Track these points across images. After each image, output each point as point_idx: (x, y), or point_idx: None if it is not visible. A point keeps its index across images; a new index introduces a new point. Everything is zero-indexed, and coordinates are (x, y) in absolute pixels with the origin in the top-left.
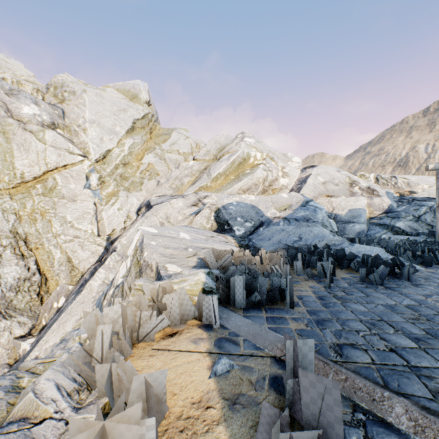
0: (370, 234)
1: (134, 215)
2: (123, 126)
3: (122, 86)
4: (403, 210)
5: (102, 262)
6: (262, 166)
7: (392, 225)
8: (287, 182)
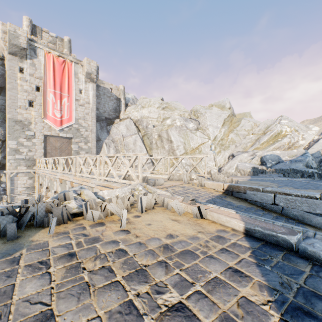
0: None
1: (226, 159)
2: (220, 123)
3: (217, 102)
4: None
5: None
6: (288, 136)
7: None
8: (303, 142)
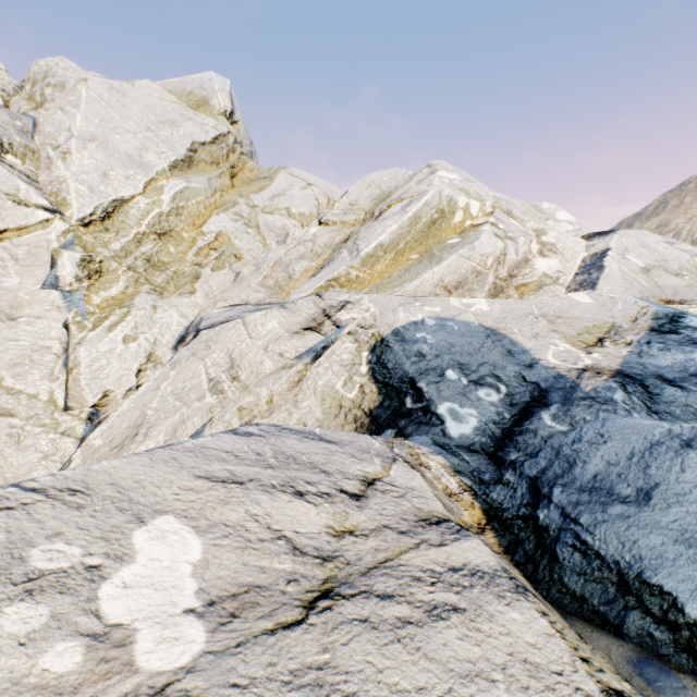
0: None
1: (167, 352)
2: (165, 153)
3: (178, 84)
4: None
5: None
6: (488, 228)
7: None
8: (555, 266)
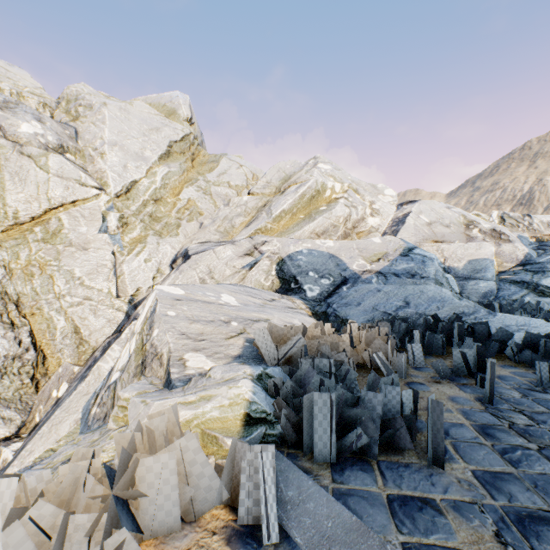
0: (503, 296)
1: (166, 268)
2: (155, 150)
3: (156, 99)
4: (549, 261)
5: (118, 334)
6: (343, 200)
7: (535, 282)
8: (377, 222)
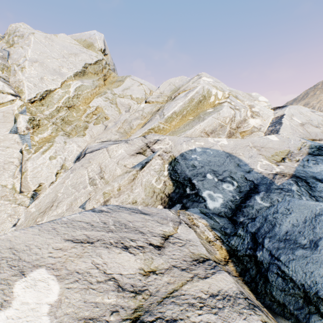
0: None
1: (71, 164)
2: (72, 68)
3: (79, 36)
4: None
5: None
6: (226, 104)
7: None
8: (259, 122)
